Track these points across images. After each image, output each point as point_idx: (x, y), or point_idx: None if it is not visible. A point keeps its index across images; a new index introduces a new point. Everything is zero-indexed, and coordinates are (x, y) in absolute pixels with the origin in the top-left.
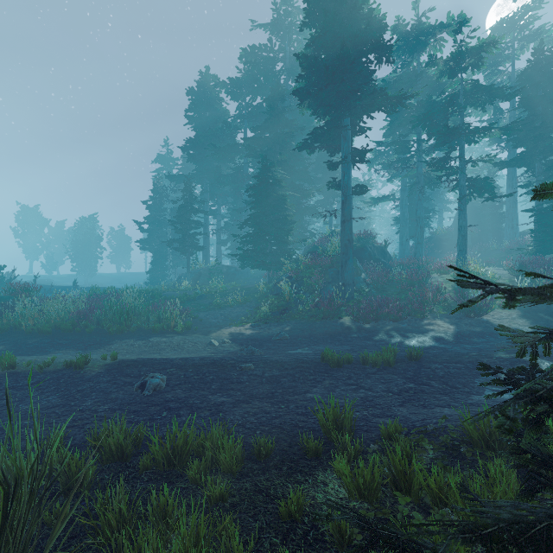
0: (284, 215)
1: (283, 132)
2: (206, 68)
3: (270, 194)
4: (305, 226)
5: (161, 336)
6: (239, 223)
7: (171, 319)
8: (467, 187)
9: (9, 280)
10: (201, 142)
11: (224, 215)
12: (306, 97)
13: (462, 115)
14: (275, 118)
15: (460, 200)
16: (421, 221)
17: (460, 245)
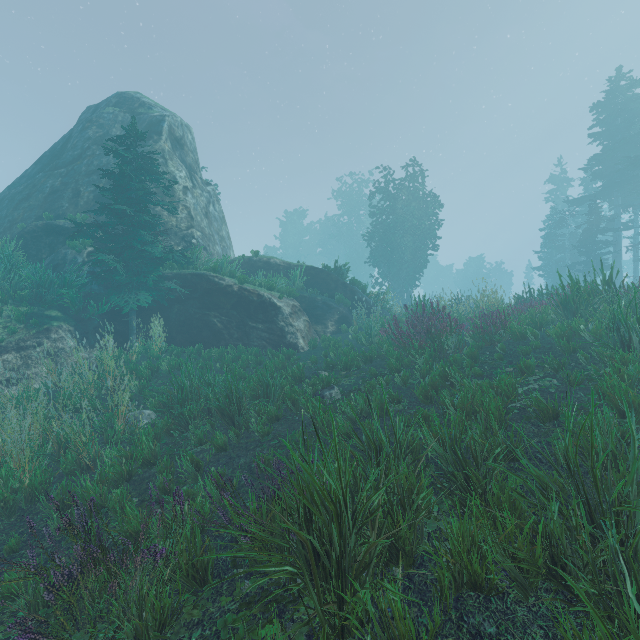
0: None
1: None
2: (617, 70)
3: None
4: None
5: None
6: None
7: None
8: None
9: None
10: (610, 156)
11: None
12: None
13: None
14: None
15: None
16: None
17: None
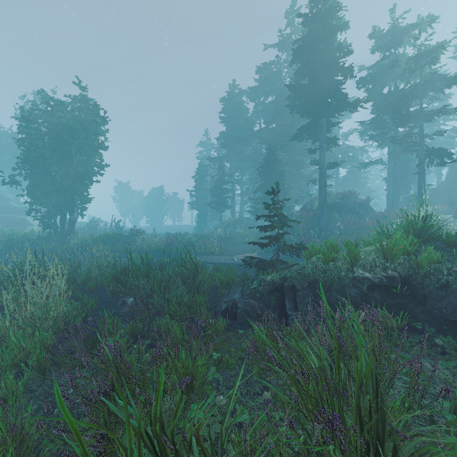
0: (283, 184)
1: (285, 124)
2: (233, 81)
3: (273, 171)
4: (303, 189)
5: (207, 255)
6: (253, 190)
7: (212, 247)
8: (427, 155)
9: (122, 228)
10: (230, 134)
11: (245, 182)
12: (294, 107)
13: (421, 101)
14: (279, 115)
15: (419, 166)
16: (397, 181)
17: (419, 200)
